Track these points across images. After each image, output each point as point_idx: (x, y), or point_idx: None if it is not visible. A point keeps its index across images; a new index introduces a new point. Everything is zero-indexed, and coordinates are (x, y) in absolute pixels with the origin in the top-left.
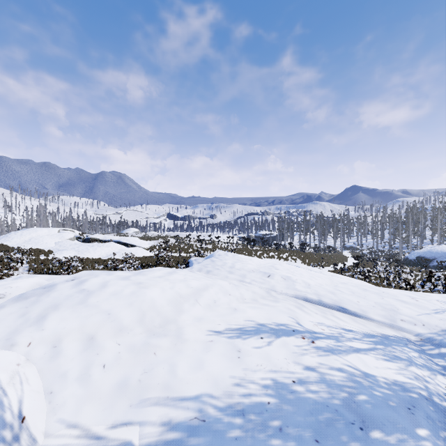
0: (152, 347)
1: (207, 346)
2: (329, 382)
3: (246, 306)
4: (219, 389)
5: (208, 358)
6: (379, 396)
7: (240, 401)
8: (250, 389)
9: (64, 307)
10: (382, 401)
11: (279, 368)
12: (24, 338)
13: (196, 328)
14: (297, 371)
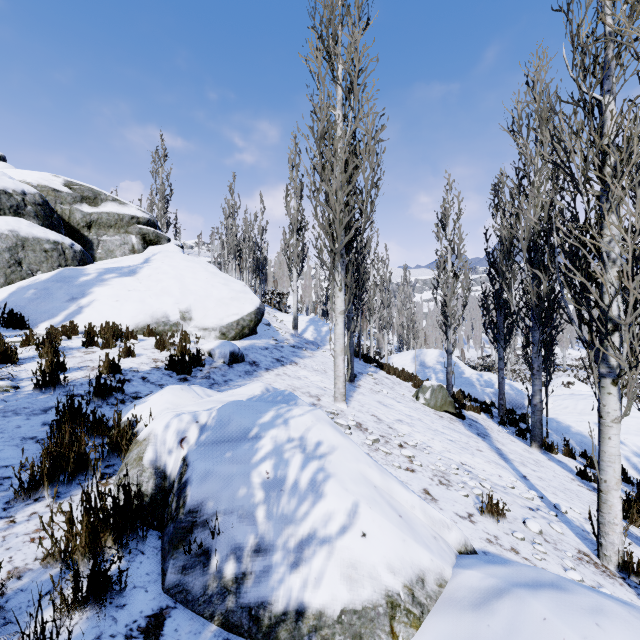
0: (571, 413)
1: (579, 418)
2: (579, 432)
3: (626, 426)
4: (561, 419)
5: (573, 418)
6: (581, 438)
7: (560, 421)
8: (565, 422)
9: (573, 399)
10: (579, 438)
11: (578, 426)
12: (557, 401)
13: (590, 417)
14: (580, 428)
